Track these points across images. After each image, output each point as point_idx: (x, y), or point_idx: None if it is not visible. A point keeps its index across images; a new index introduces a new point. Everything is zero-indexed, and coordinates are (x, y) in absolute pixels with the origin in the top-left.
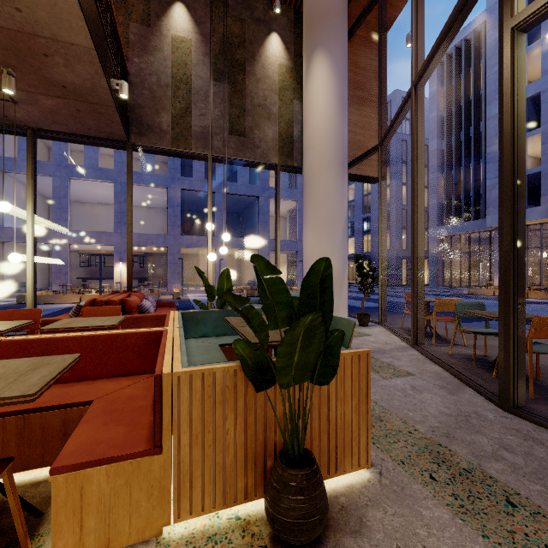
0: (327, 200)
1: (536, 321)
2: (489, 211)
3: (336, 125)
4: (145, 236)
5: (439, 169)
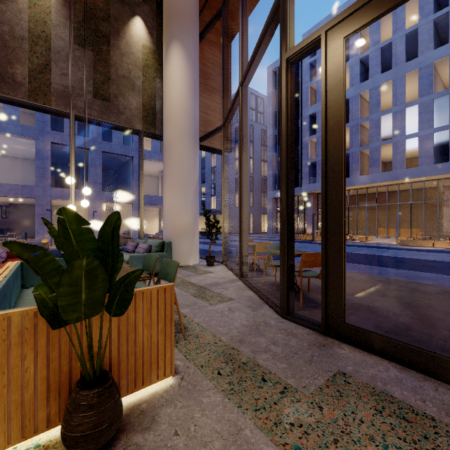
0: (182, 165)
1: (304, 256)
2: (303, 182)
3: (189, 105)
4: (7, 186)
5: (274, 149)
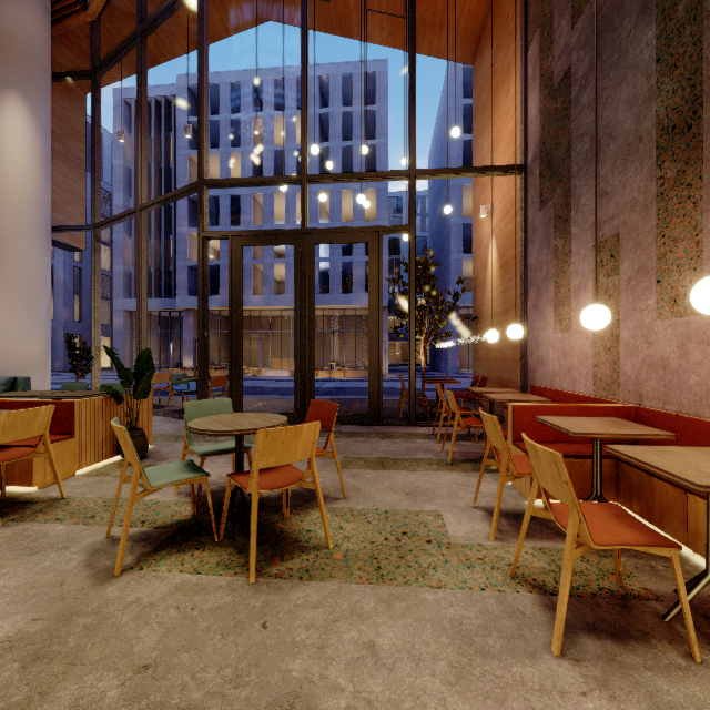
0: (28, 271)
1: (213, 379)
2: (179, 292)
3: (40, 189)
4: None
5: (127, 231)
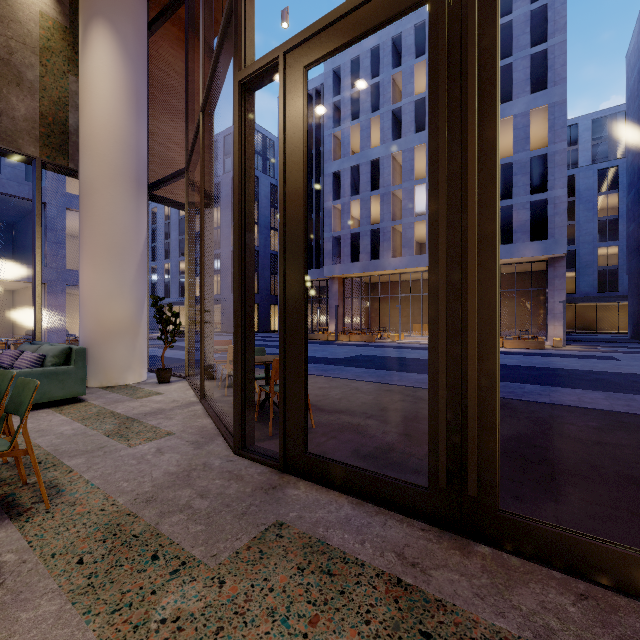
0: (113, 223)
1: (276, 363)
2: (326, 262)
3: (127, 128)
4: None
5: None
